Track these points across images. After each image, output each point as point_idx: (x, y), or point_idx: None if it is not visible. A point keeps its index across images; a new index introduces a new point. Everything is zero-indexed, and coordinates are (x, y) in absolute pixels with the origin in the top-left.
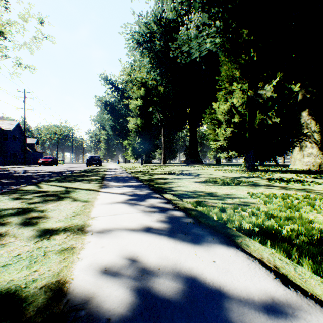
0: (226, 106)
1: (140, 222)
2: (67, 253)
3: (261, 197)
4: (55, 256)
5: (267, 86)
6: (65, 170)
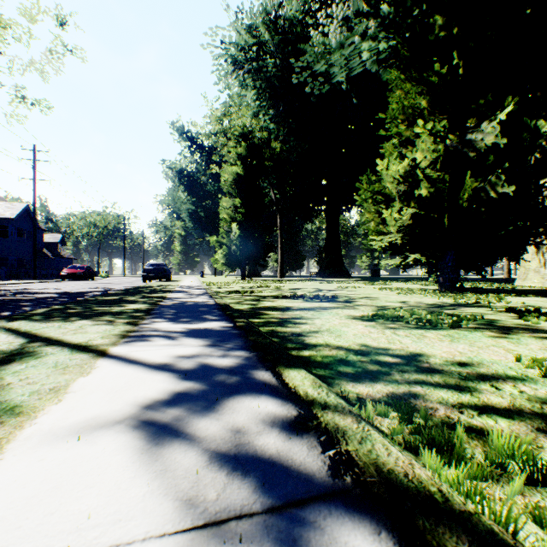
0: (402, 166)
1: None
2: None
3: None
4: None
5: (485, 123)
6: (97, 290)
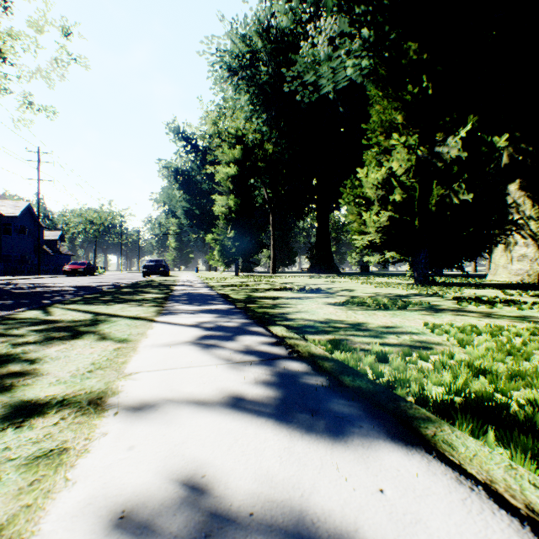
0: (380, 173)
1: (220, 385)
2: (45, 466)
3: (451, 331)
4: (14, 475)
5: (450, 138)
6: (106, 284)
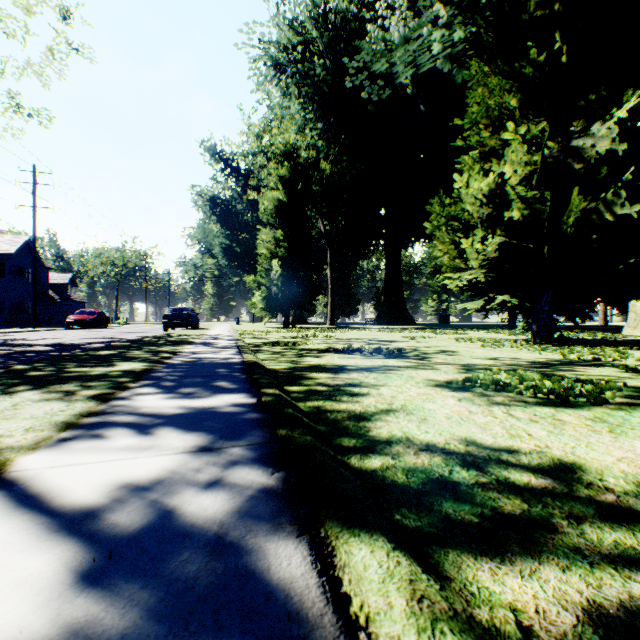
0: (486, 182)
1: None
2: None
3: None
4: None
5: (597, 125)
6: (101, 341)
